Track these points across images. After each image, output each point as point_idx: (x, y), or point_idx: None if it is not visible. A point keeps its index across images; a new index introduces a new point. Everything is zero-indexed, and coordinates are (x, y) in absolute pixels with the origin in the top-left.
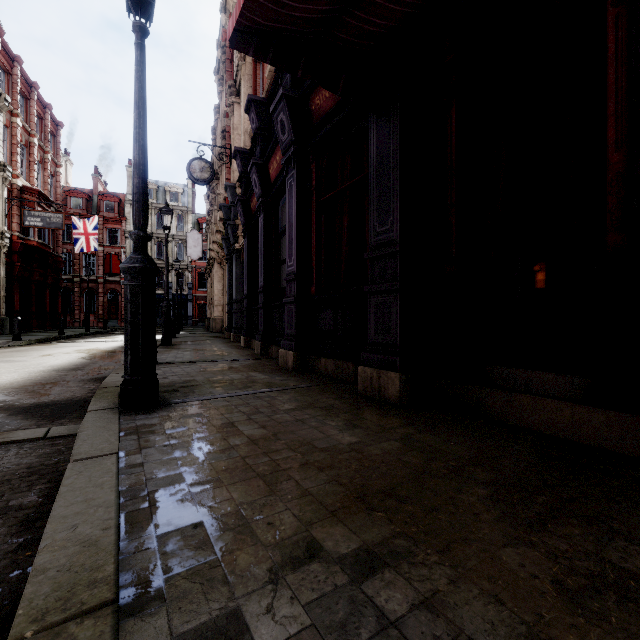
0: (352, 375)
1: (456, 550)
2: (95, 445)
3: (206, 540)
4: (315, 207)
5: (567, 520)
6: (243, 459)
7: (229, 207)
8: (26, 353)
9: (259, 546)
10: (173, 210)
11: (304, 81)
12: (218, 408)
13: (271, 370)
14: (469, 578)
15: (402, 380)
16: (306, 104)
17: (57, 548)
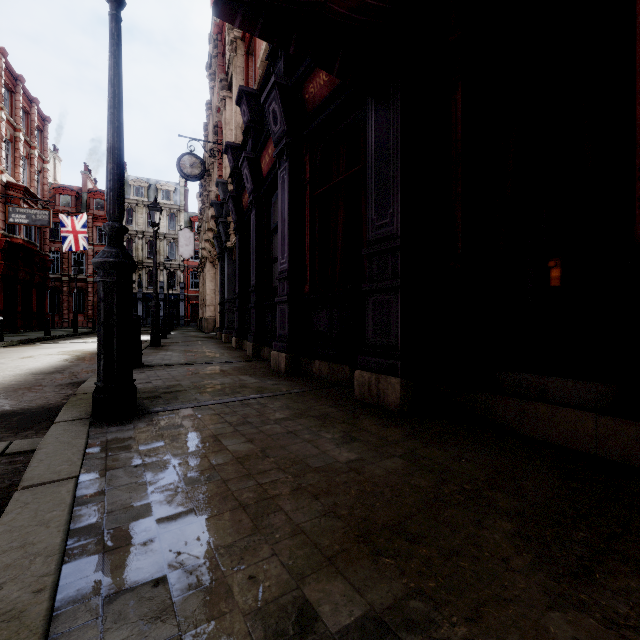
0: (348, 379)
1: (489, 617)
2: (52, 466)
3: (167, 605)
4: (309, 201)
5: (617, 567)
6: (224, 483)
7: (221, 204)
8: (6, 355)
9: (235, 614)
10: (165, 208)
11: (297, 69)
12: (202, 418)
13: (262, 373)
14: None
15: (403, 386)
16: (299, 93)
17: None
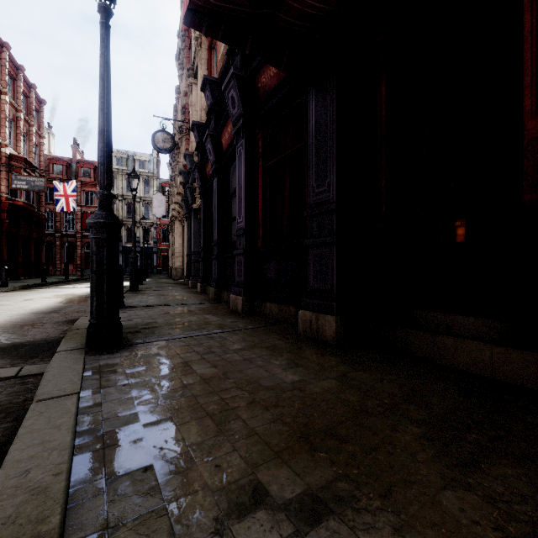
0: (293, 317)
1: (397, 494)
2: (59, 385)
3: (155, 485)
4: (261, 171)
5: (499, 460)
6: (195, 398)
7: (188, 173)
8: (11, 298)
9: (206, 491)
10: (141, 176)
11: (252, 62)
12: (175, 348)
13: (223, 313)
14: (412, 526)
15: (338, 323)
16: (253, 82)
17: (5, 497)
